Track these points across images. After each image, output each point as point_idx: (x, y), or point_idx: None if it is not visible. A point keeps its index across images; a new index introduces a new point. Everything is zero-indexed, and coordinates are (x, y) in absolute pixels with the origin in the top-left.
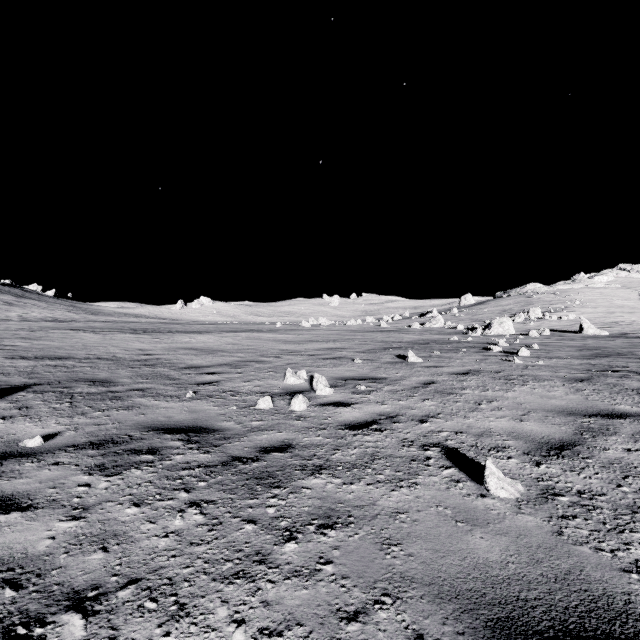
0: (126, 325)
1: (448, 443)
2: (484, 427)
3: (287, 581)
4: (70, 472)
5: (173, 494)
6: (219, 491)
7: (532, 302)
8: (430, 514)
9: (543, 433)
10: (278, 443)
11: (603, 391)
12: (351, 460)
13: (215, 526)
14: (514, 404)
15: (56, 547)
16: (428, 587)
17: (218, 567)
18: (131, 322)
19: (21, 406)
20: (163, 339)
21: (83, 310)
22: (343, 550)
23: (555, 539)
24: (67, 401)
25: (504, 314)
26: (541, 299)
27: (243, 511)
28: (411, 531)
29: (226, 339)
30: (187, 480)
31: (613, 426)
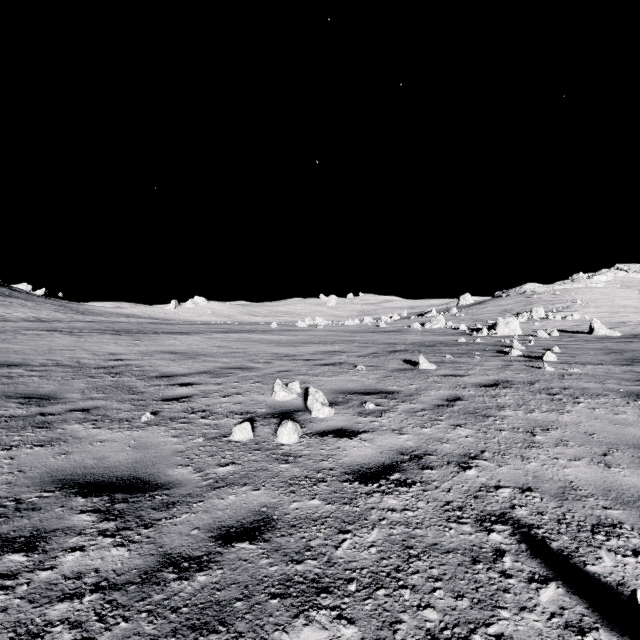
0: (111, 325)
1: (518, 514)
2: (560, 479)
3: None
4: None
5: None
6: None
7: (533, 302)
8: None
9: None
10: (250, 516)
11: None
12: (370, 562)
13: None
14: (581, 434)
15: None
16: None
17: None
18: (118, 322)
19: None
20: (144, 341)
21: (72, 310)
22: None
23: None
24: None
25: (505, 314)
26: (542, 299)
27: None
28: None
29: (214, 341)
30: (51, 639)
31: None
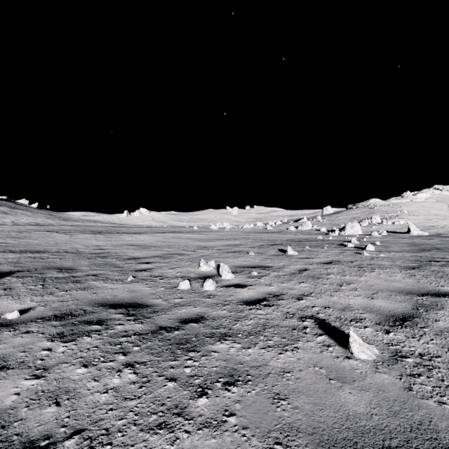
0: (87, 228)
1: (319, 316)
2: (345, 303)
3: (199, 431)
4: (37, 339)
5: (113, 357)
6: (148, 354)
7: (373, 212)
8: (309, 373)
9: (389, 308)
10: (194, 316)
11: (430, 276)
12: (248, 329)
13: (144, 383)
14: (366, 286)
15: (20, 402)
16: (311, 436)
17: (145, 419)
18: (91, 226)
19: (6, 287)
20: (113, 238)
21: (57, 217)
22: (243, 404)
23: (407, 394)
24: (40, 284)
25: (354, 220)
26: (380, 210)
27: (166, 371)
28: (295, 387)
29: (158, 238)
30: (125, 345)
31: (440, 303)
